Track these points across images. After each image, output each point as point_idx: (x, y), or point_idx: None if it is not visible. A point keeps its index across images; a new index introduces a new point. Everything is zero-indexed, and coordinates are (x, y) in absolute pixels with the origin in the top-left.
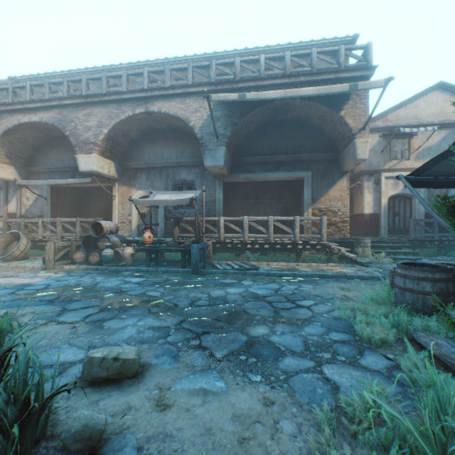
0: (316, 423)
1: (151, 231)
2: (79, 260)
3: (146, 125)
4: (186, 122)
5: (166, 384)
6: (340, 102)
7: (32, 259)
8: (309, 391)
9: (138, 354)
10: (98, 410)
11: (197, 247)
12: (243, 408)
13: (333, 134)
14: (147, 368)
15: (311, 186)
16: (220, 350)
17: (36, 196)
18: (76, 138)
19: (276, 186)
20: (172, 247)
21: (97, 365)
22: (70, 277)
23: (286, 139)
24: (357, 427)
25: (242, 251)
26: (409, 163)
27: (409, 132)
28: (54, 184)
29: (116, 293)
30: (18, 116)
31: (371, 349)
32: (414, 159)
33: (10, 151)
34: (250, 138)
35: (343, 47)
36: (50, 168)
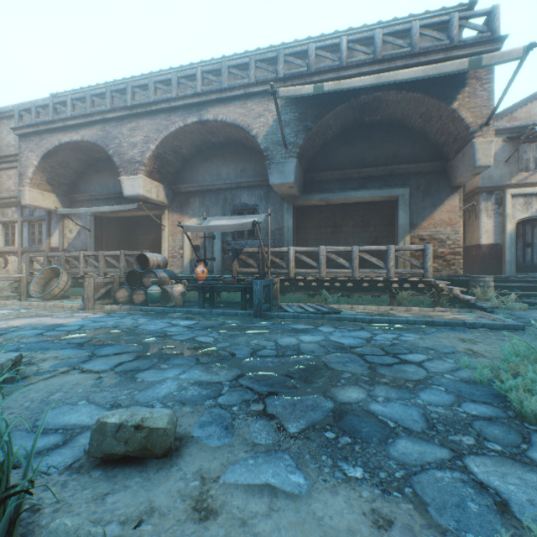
0: None
1: (205, 265)
2: (122, 299)
3: (200, 139)
4: (247, 131)
5: (211, 472)
6: (452, 90)
7: (73, 299)
8: (454, 506)
9: (173, 421)
10: (102, 511)
11: (261, 283)
12: (338, 528)
13: (441, 137)
14: (186, 443)
15: (409, 207)
16: (294, 422)
17: (79, 228)
18: (120, 158)
19: (361, 210)
20: (230, 284)
21: (111, 435)
22: (109, 318)
23: (375, 148)
24: None
25: (317, 291)
26: None
27: None
28: (98, 213)
29: (158, 338)
30: (59, 135)
31: None
32: None
33: (51, 177)
34: (327, 148)
35: (457, 15)
36: (94, 195)
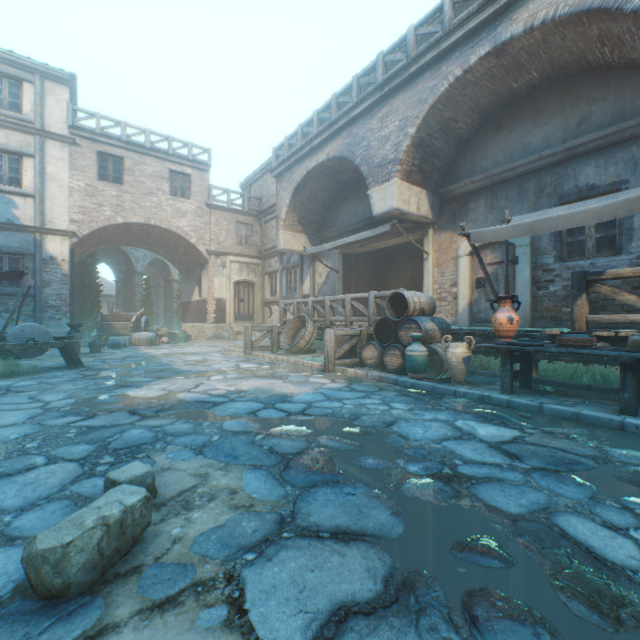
0: None
1: None
2: (369, 361)
3: (489, 91)
4: (615, 6)
5: None
6: None
7: (317, 354)
8: None
9: None
10: None
11: None
12: None
13: None
14: None
15: None
16: None
17: (327, 270)
18: (368, 165)
19: None
20: (581, 349)
21: None
22: (348, 393)
23: None
24: None
25: None
26: None
27: None
28: (345, 250)
29: (438, 483)
30: (306, 163)
31: None
32: None
33: (301, 216)
34: None
35: None
36: (341, 228)
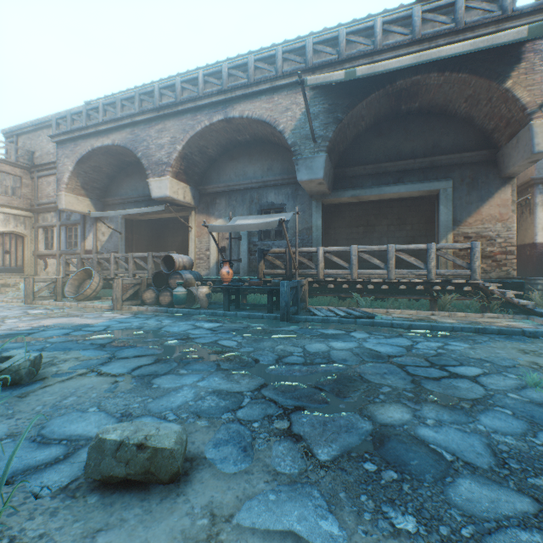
0: None
1: (230, 266)
2: (149, 301)
3: (226, 137)
4: (274, 126)
5: (223, 508)
6: (505, 66)
7: (104, 300)
8: None
9: (181, 441)
10: None
11: (288, 284)
12: None
13: (490, 122)
14: (197, 465)
15: (452, 202)
16: (325, 446)
17: (111, 231)
18: (148, 160)
19: (396, 208)
20: (255, 286)
21: (111, 455)
22: (135, 319)
23: (413, 138)
24: None
25: (348, 293)
26: None
27: None
28: (128, 216)
29: (180, 340)
30: (92, 141)
31: None
32: None
33: (85, 182)
34: (359, 141)
35: None
36: (125, 198)
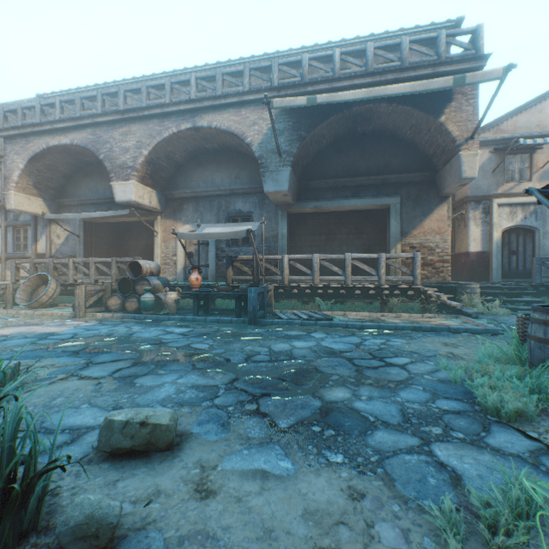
0: (431, 530)
1: (199, 273)
2: (114, 307)
3: (194, 145)
4: (242, 138)
5: (210, 462)
6: (440, 104)
7: (62, 307)
8: (416, 480)
9: (174, 419)
10: (114, 494)
11: (256, 290)
12: (319, 501)
13: (430, 148)
14: (186, 438)
15: (400, 216)
16: (285, 418)
17: (68, 233)
18: (111, 163)
19: (354, 218)
20: (224, 292)
21: (119, 432)
22: (102, 326)
23: (368, 157)
24: (503, 543)
25: (311, 298)
26: (530, 185)
27: (531, 145)
28: (87, 219)
29: (154, 345)
30: (47, 138)
31: (500, 424)
32: (537, 180)
33: (38, 181)
34: (321, 157)
35: (444, 32)
36: (83, 199)
